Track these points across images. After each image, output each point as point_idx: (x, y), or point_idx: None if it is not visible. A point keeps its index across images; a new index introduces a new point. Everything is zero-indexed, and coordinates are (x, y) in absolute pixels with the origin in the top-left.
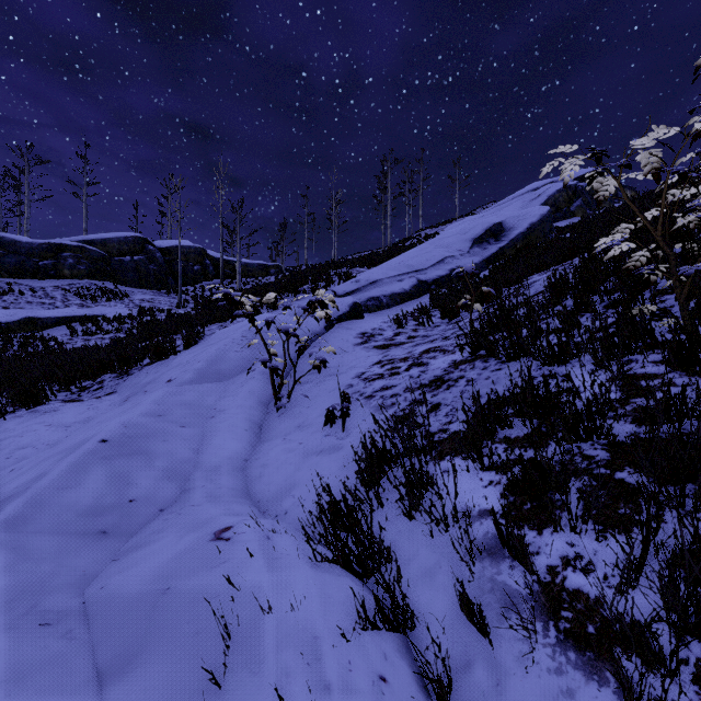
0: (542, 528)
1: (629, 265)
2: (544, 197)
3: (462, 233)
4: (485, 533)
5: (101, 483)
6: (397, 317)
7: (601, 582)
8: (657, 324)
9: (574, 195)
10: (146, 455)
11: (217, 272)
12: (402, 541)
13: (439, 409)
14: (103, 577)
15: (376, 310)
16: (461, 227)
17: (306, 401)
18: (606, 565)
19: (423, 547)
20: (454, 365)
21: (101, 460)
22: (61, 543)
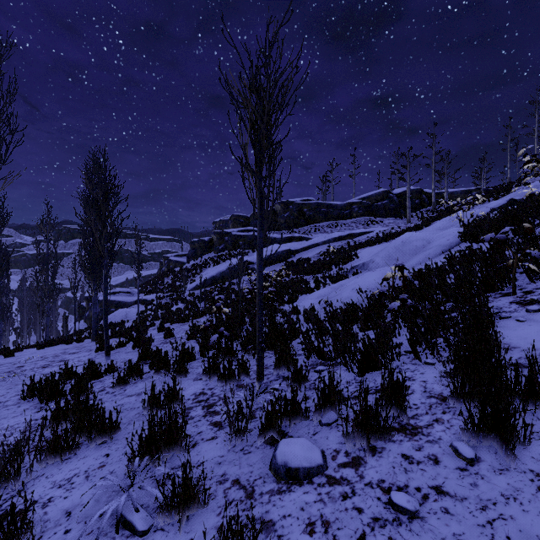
0: None
1: None
2: None
3: None
4: None
5: None
6: None
7: None
8: None
9: None
10: None
11: (430, 201)
12: None
13: None
14: None
15: None
16: None
17: None
18: None
19: None
20: None
21: None
22: None
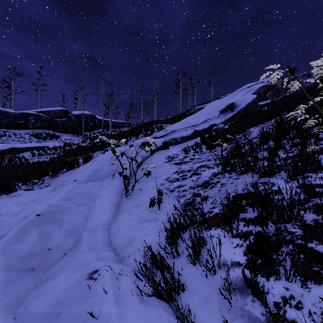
0: (269, 276)
1: (305, 126)
2: (254, 90)
3: (215, 108)
4: (236, 277)
5: (34, 239)
6: (185, 148)
7: (308, 316)
8: (319, 156)
9: (267, 89)
10: (59, 222)
11: (101, 125)
12: (190, 278)
13: (207, 199)
14: (27, 300)
15: (174, 144)
16: (215, 104)
17: (140, 192)
18: (309, 305)
19: (202, 283)
20: (214, 175)
21: (35, 226)
22: (8, 277)
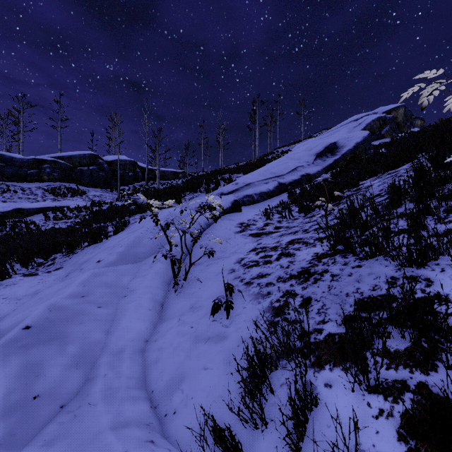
0: None
1: None
2: (363, 125)
3: (308, 150)
4: None
5: (11, 377)
6: (265, 211)
7: None
8: None
9: (384, 123)
10: (61, 340)
11: (144, 176)
12: None
13: (311, 304)
14: None
15: (249, 204)
16: (307, 145)
17: (198, 282)
18: None
19: None
20: (316, 258)
21: (19, 349)
22: None
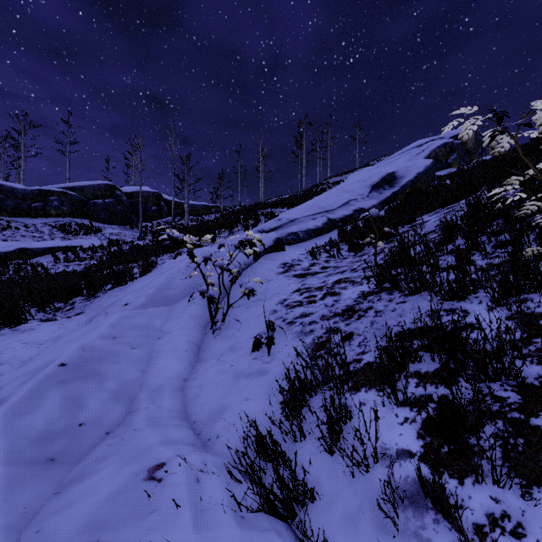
0: (463, 477)
1: (520, 213)
2: (427, 152)
3: (363, 181)
4: (405, 477)
5: (55, 407)
6: (312, 250)
7: None
8: None
9: (451, 150)
10: (98, 377)
11: (170, 211)
12: (324, 478)
13: (352, 338)
14: (42, 516)
15: (294, 243)
16: (362, 176)
17: (237, 324)
18: (537, 530)
19: (345, 487)
20: (362, 296)
21: (58, 384)
22: (9, 475)
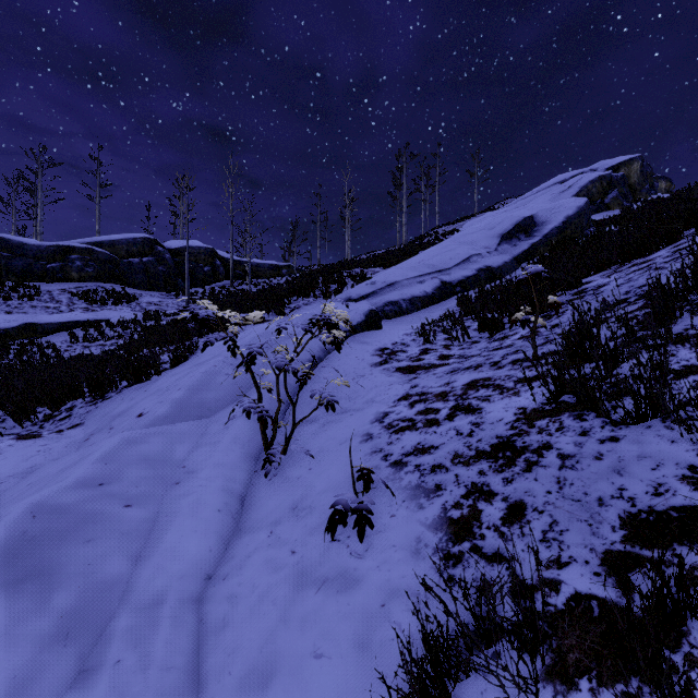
0: None
1: None
2: (576, 189)
3: (488, 229)
4: None
5: None
6: (422, 328)
7: None
8: None
9: (609, 186)
10: (44, 579)
11: (228, 273)
12: None
13: (526, 518)
14: None
15: (394, 316)
16: (486, 222)
17: (307, 456)
18: None
19: None
20: (524, 417)
21: None
22: None
